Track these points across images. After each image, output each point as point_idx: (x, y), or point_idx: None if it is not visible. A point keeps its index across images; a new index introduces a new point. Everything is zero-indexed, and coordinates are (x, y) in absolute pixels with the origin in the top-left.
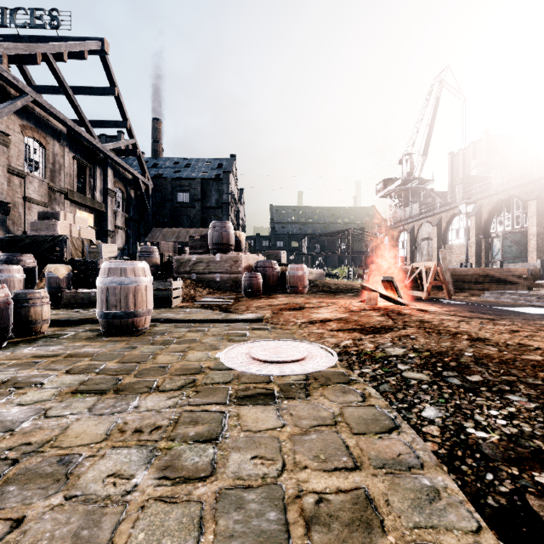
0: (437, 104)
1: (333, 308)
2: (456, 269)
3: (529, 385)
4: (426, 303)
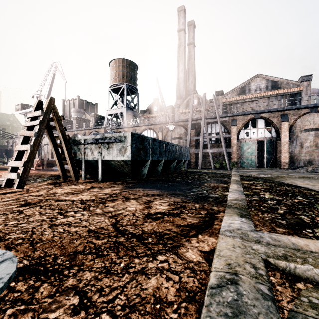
0: (54, 76)
1: (0, 173)
2: (49, 160)
3: (39, 176)
4: (34, 170)
